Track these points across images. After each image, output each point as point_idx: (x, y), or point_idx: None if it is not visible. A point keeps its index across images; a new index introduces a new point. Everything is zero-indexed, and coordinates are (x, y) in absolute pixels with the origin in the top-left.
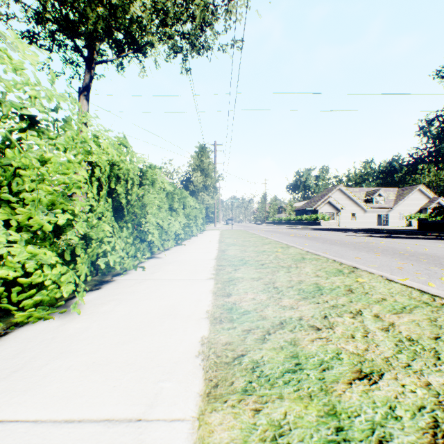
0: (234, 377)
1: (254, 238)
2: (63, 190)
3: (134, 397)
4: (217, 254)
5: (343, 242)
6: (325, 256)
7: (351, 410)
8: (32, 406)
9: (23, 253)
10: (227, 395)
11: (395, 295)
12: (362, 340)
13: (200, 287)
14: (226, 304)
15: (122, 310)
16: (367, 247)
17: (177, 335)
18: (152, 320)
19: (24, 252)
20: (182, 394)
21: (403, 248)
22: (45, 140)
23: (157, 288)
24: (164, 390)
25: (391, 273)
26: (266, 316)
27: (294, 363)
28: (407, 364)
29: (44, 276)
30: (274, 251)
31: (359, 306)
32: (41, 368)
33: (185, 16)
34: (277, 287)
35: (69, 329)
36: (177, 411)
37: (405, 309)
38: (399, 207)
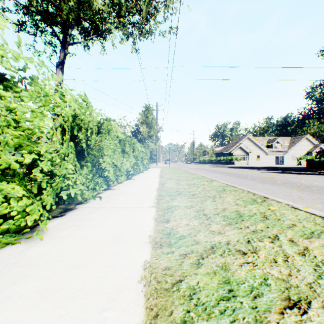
0: (173, 306)
1: (186, 174)
2: (29, 135)
3: None
4: (158, 186)
5: (253, 177)
6: (240, 188)
7: None
8: None
9: None
10: None
11: (303, 221)
12: (284, 264)
13: (145, 214)
14: (165, 230)
15: (79, 235)
16: (271, 181)
17: (123, 259)
18: (103, 245)
19: None
20: None
21: (298, 181)
22: (14, 93)
23: (109, 215)
24: (107, 321)
25: (293, 202)
26: (198, 240)
27: (227, 289)
28: None
29: (10, 208)
30: (201, 184)
31: (275, 231)
32: None
33: (135, 10)
34: (206, 214)
35: (31, 254)
36: None
37: (314, 234)
38: (292, 151)
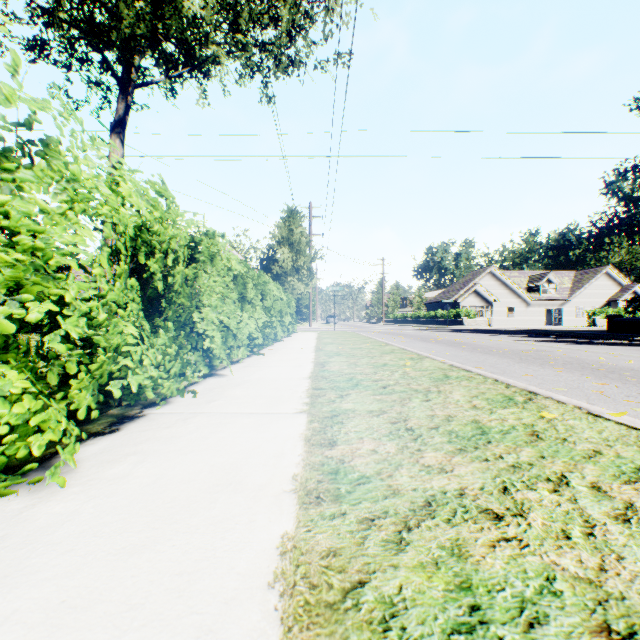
0: None
1: (368, 344)
2: (36, 263)
3: None
4: (313, 369)
5: (502, 350)
6: (479, 373)
7: None
8: None
9: None
10: None
11: (615, 445)
12: (587, 544)
13: (284, 428)
14: (327, 463)
15: (145, 474)
16: (539, 358)
17: (236, 531)
18: (194, 497)
19: None
20: None
21: (594, 359)
22: (6, 174)
23: (212, 429)
24: None
25: (588, 401)
26: (398, 487)
27: (466, 605)
28: None
29: None
30: (400, 365)
31: (559, 466)
32: None
33: (266, 17)
34: (411, 428)
35: (39, 518)
36: None
37: None
38: (578, 299)
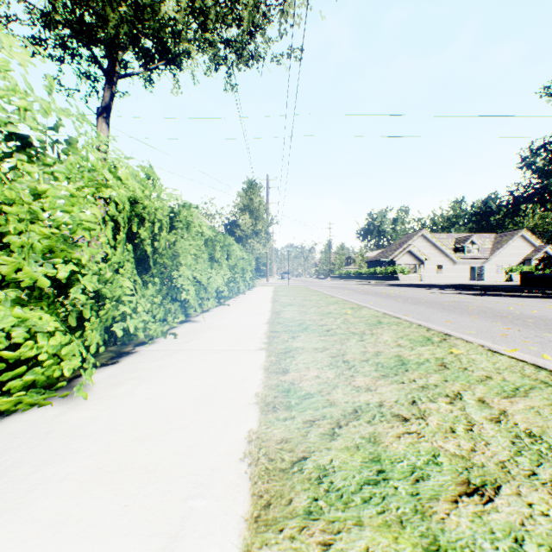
0: (292, 492)
1: (316, 296)
2: (65, 233)
3: (153, 522)
4: (270, 316)
5: (429, 301)
6: (407, 319)
7: (460, 544)
8: (6, 538)
9: (9, 318)
10: (283, 519)
11: (503, 372)
12: (466, 435)
13: (248, 361)
14: (281, 385)
15: (144, 392)
16: (459, 307)
17: (215, 428)
18: (183, 407)
19: (10, 316)
20: (220, 518)
21: (505, 308)
22: (41, 167)
23: (191, 362)
24: (194, 512)
25: (493, 342)
26: (334, 400)
27: (375, 470)
28: (531, 472)
29: (37, 348)
30: (342, 313)
31: (457, 387)
32: (27, 477)
33: (230, 18)
34: (347, 361)
35: (71, 420)
36: (212, 546)
37: (518, 390)
38: (497, 258)
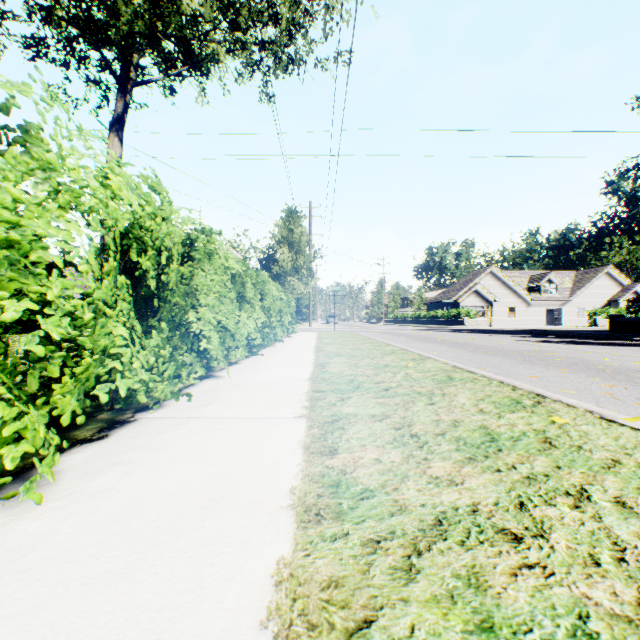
0: None
1: (368, 344)
2: (11, 258)
3: None
4: (312, 370)
5: (504, 350)
6: (484, 374)
7: None
8: None
9: None
10: None
11: (634, 453)
12: (619, 572)
13: (282, 434)
14: (328, 474)
15: (131, 487)
16: (542, 358)
17: (226, 555)
18: (182, 514)
19: None
20: None
21: (598, 359)
22: None
23: (206, 436)
24: None
25: (597, 404)
26: (405, 502)
27: None
28: None
29: None
30: (402, 366)
31: (578, 477)
32: None
33: (266, 16)
34: (416, 435)
35: (9, 539)
36: None
37: None
38: (579, 299)
